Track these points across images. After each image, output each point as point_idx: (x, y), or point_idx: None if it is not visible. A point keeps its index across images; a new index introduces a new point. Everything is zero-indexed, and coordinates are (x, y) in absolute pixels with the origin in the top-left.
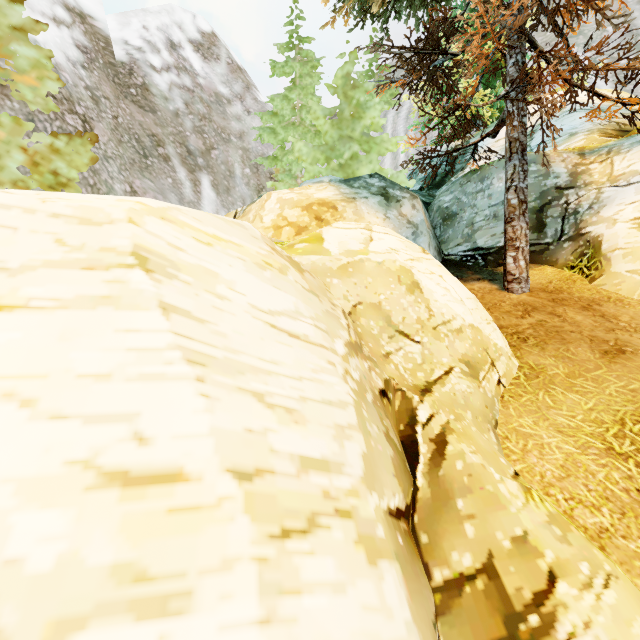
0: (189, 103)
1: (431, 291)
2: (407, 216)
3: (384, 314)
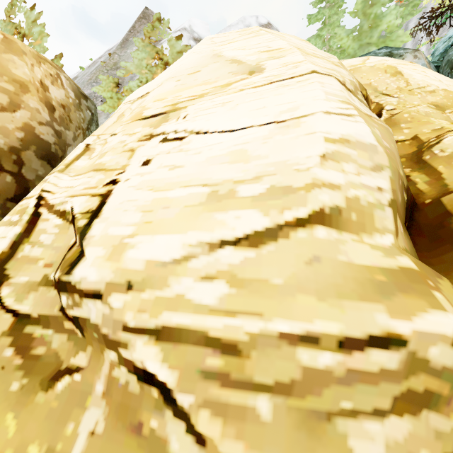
0: None
1: (410, 75)
2: None
3: (372, 88)
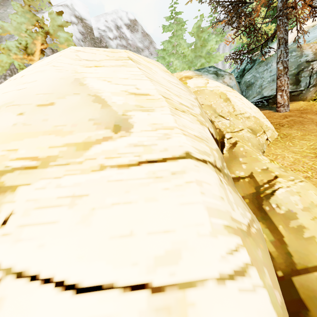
0: None
1: (235, 102)
2: (227, 83)
3: (213, 109)
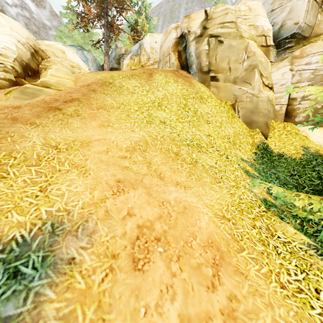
0: (27, 24)
1: (68, 55)
2: (85, 56)
3: (54, 53)
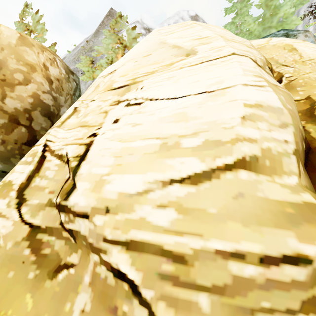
0: None
1: (303, 50)
2: None
3: (274, 60)
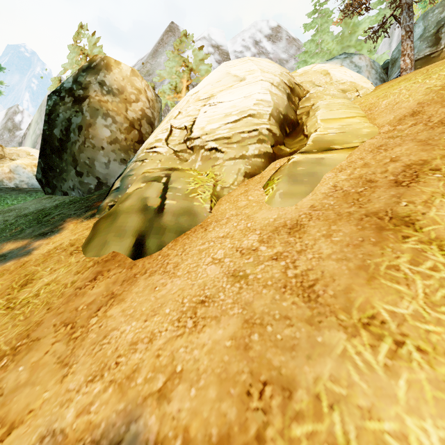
0: None
1: (334, 74)
2: (355, 65)
3: (312, 83)
